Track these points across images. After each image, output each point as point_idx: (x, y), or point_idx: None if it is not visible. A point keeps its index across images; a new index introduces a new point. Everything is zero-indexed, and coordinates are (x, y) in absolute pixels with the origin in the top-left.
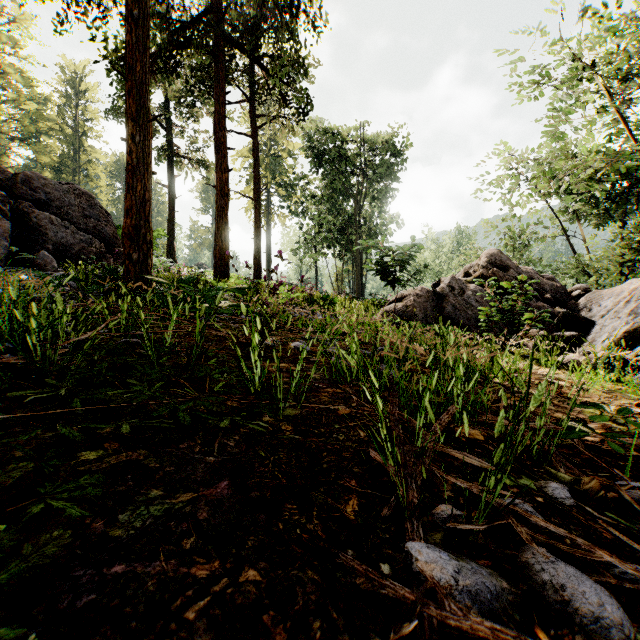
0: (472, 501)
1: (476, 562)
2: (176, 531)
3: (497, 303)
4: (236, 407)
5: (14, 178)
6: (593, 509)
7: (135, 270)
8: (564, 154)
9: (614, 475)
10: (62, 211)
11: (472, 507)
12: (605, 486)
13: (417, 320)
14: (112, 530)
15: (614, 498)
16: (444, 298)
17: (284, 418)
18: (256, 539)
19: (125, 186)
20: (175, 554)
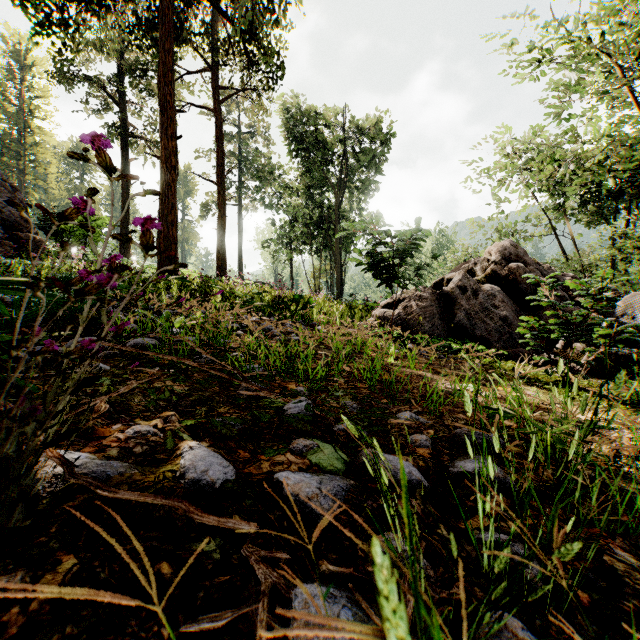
0: None
1: None
2: None
3: (558, 312)
4: None
5: None
6: None
7: None
8: (570, 138)
9: None
10: None
11: None
12: None
13: (422, 331)
14: None
15: None
16: (454, 302)
17: None
18: None
19: None
20: None
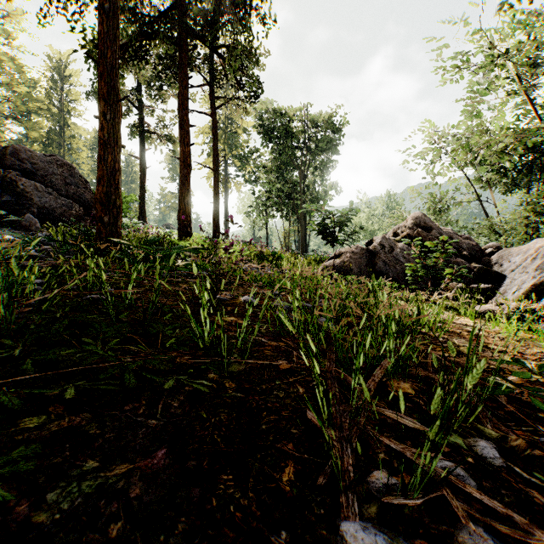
0: (405, 464)
1: (412, 541)
2: (104, 513)
3: (422, 260)
4: (184, 363)
5: (4, 150)
6: (521, 469)
7: (106, 231)
8: (478, 131)
9: (536, 429)
10: (46, 179)
11: (406, 472)
12: (531, 444)
13: (353, 274)
14: (36, 514)
15: (540, 456)
16: (376, 255)
17: (228, 374)
18: (187, 520)
19: (97, 158)
20: (98, 543)
